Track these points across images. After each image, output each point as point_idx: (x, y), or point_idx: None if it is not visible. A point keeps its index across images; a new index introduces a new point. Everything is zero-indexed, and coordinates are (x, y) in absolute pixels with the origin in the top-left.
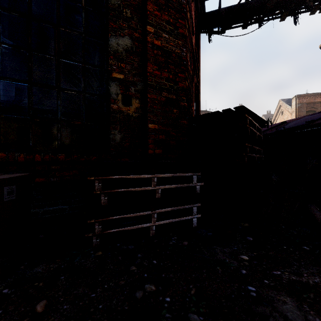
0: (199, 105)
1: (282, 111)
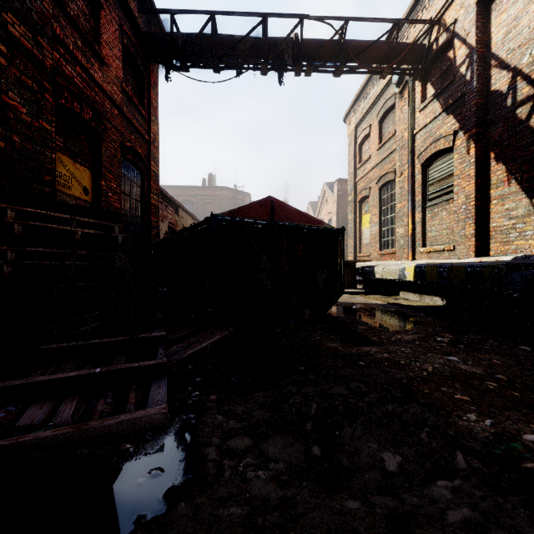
0: (153, 178)
1: (327, 199)
